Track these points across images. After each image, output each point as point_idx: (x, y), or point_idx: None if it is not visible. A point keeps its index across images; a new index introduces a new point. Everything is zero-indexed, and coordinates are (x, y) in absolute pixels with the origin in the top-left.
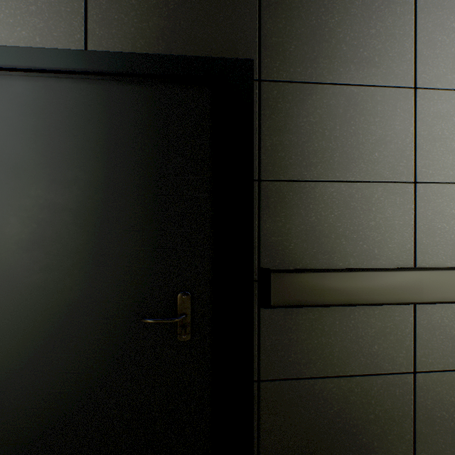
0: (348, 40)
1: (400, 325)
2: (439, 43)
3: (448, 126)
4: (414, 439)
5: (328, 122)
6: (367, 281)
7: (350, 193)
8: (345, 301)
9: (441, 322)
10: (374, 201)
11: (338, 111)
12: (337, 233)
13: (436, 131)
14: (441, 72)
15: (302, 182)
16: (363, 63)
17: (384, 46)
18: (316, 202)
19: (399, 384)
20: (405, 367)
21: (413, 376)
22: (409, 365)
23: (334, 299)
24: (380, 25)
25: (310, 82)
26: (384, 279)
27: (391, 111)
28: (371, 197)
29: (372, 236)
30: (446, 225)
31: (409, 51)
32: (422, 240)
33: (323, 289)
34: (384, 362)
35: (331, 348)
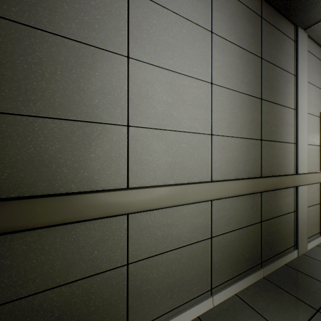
0: (70, 1)
1: (117, 231)
2: (145, 30)
3: (152, 89)
4: (127, 312)
5: (48, 66)
6: (82, 202)
7: (72, 129)
8: (59, 221)
9: (147, 224)
10: (94, 137)
11: (60, 59)
12: (58, 163)
13: (144, 92)
14: (147, 51)
15: (18, 115)
16: (85, 25)
17: (104, 18)
18: (36, 135)
19: (116, 276)
20: (121, 262)
21: (127, 267)
22: (123, 260)
23: (48, 221)
24: (100, 1)
25: (28, 25)
26: (98, 198)
27: (109, 70)
28: (92, 135)
29: (93, 165)
30: (150, 157)
31: (124, 29)
32: (134, 168)
33: (36, 214)
34: (103, 263)
35: (52, 263)
